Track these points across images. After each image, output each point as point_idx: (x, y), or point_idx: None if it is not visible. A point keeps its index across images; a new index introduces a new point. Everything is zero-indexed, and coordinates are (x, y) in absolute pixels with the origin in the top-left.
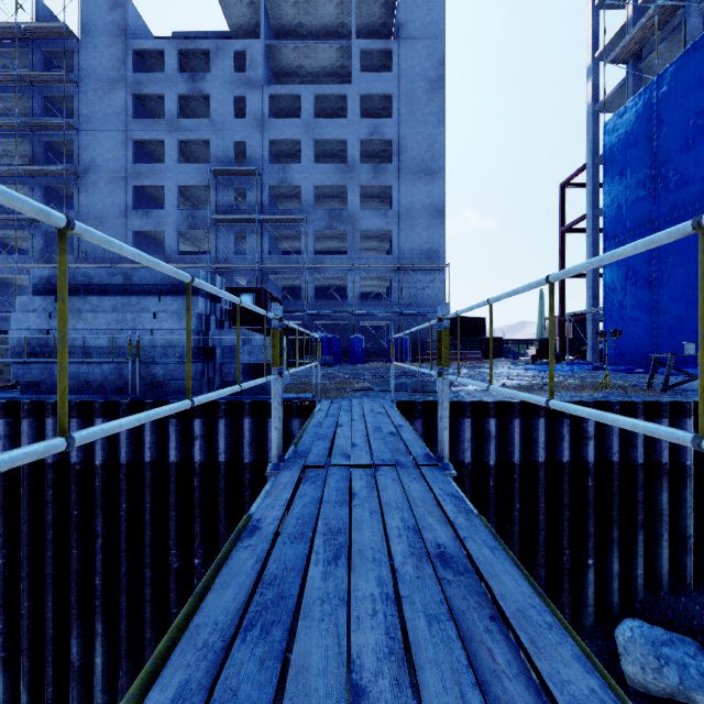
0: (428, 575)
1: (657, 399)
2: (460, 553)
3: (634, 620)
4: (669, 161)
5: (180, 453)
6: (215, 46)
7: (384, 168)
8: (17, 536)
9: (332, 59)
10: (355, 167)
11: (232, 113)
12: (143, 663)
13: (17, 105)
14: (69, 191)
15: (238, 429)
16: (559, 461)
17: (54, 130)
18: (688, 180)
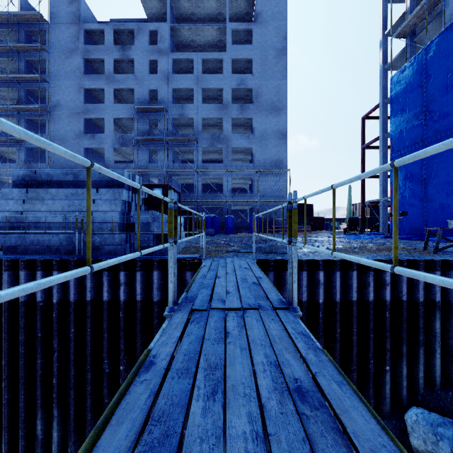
0: (290, 411)
1: (432, 258)
2: (313, 388)
3: (418, 408)
4: (434, 101)
5: (111, 295)
6: (137, 27)
7: (247, 107)
8: (0, 350)
9: (214, 36)
10: (229, 106)
11: (148, 71)
12: (85, 436)
13: (8, 65)
14: (43, 122)
15: (149, 278)
16: (366, 300)
17: (32, 82)
18: (447, 114)
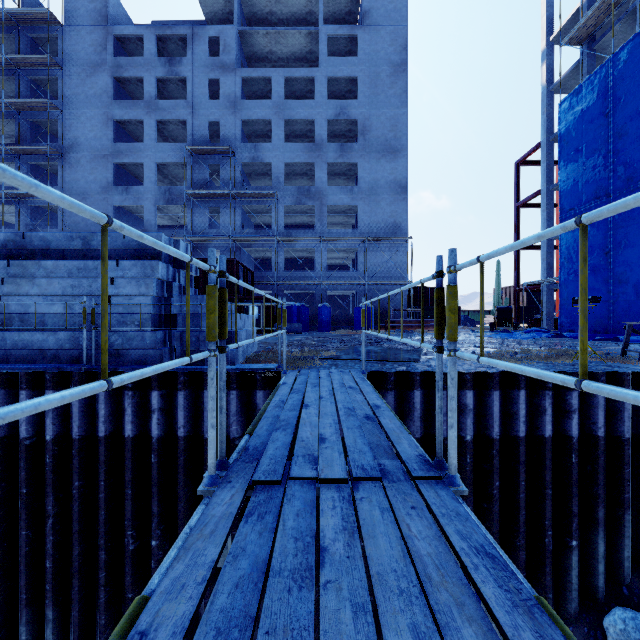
0: None
1: None
2: None
3: (625, 610)
4: (625, 135)
5: (137, 427)
6: (190, 32)
7: (350, 147)
8: None
9: (301, 45)
10: (323, 146)
11: (207, 95)
12: None
13: (3, 86)
14: (54, 169)
15: (198, 401)
16: (540, 436)
17: (39, 111)
18: None
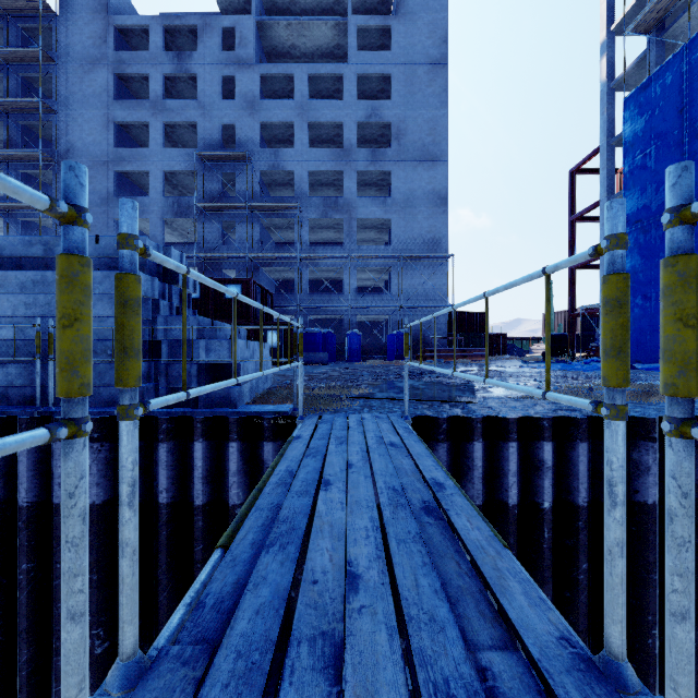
0: None
1: None
2: None
3: None
4: None
5: (105, 491)
6: (202, 23)
7: (383, 153)
8: None
9: (328, 38)
10: (352, 152)
11: (221, 94)
12: None
13: None
14: (49, 178)
15: (187, 456)
16: (641, 502)
17: (30, 112)
18: None
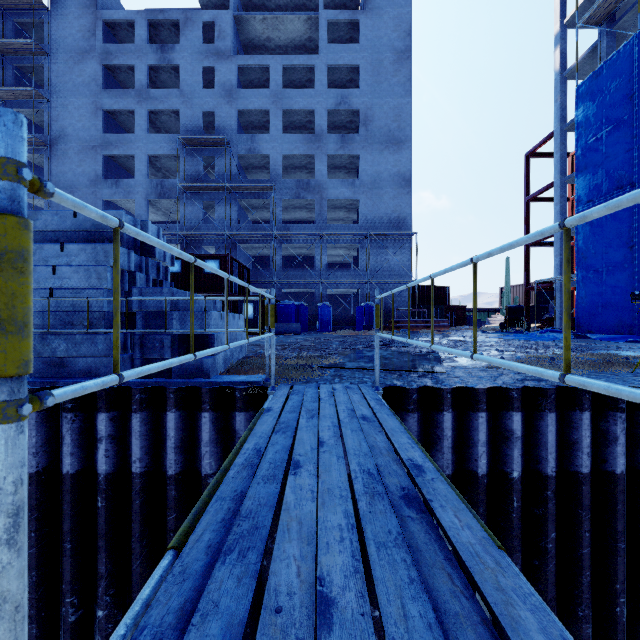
0: None
1: None
2: None
3: None
4: None
5: (79, 460)
6: (183, 17)
7: (351, 138)
8: None
9: (300, 32)
10: (323, 137)
11: (201, 83)
12: None
13: None
14: (41, 162)
15: (160, 426)
16: (609, 471)
17: (24, 100)
18: None
